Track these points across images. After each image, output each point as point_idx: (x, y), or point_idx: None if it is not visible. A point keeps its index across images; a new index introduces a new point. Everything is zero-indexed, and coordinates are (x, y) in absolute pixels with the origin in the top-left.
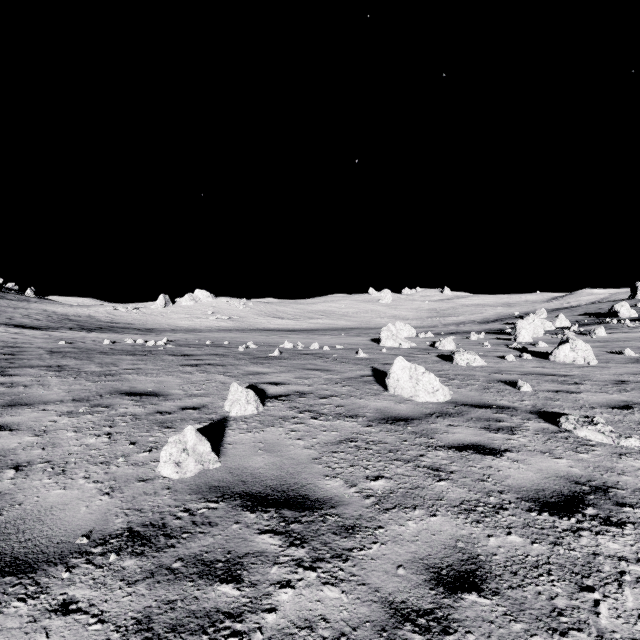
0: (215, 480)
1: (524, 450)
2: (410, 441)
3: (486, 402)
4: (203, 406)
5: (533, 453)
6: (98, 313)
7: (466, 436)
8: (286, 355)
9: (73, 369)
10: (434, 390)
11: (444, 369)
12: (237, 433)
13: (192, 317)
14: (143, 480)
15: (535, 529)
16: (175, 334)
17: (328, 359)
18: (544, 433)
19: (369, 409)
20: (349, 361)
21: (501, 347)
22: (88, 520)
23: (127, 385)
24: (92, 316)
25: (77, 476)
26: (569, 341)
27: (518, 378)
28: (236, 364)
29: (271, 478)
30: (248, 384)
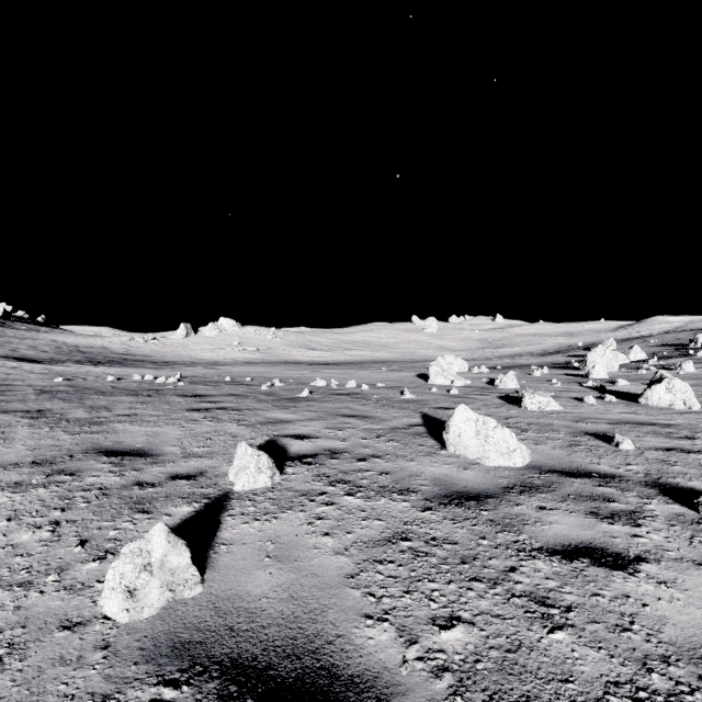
0: (186, 626)
1: (666, 558)
2: (490, 539)
3: (580, 467)
4: (201, 473)
5: (682, 565)
6: (113, 344)
7: (570, 529)
8: (317, 396)
9: (54, 415)
10: (509, 450)
11: (512, 416)
12: (238, 522)
13: (216, 348)
14: (70, 626)
15: None
16: (194, 368)
17: (367, 401)
18: (682, 523)
19: (424, 479)
20: (393, 404)
21: (573, 385)
22: None
23: (112, 439)
24: (106, 347)
25: None
26: (664, 380)
27: (609, 429)
28: (255, 408)
29: (278, 622)
30: (266, 438)
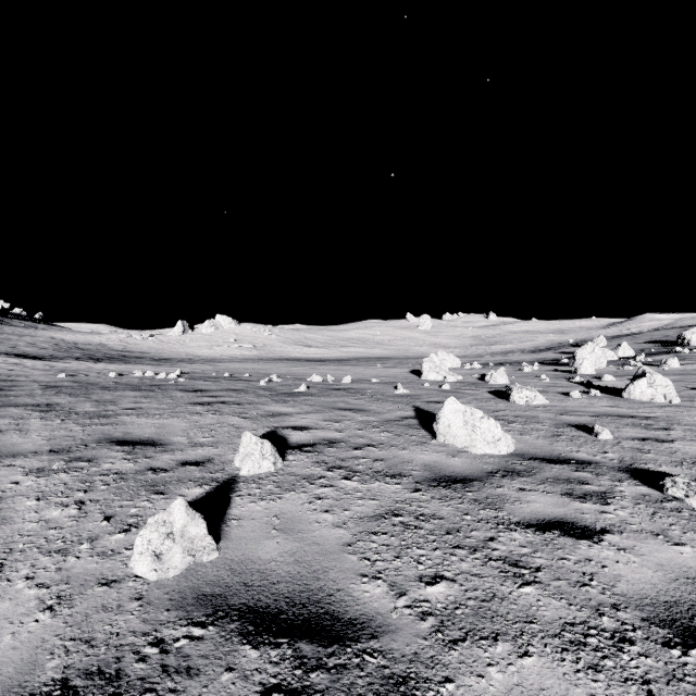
0: (207, 583)
1: (628, 530)
2: (473, 515)
3: (560, 454)
4: (208, 460)
5: (642, 535)
6: (110, 341)
7: (545, 507)
8: (314, 391)
9: (63, 409)
10: (495, 439)
11: (500, 409)
12: (246, 502)
13: (212, 345)
14: (107, 583)
15: (688, 685)
16: (192, 365)
17: (362, 396)
18: (647, 502)
19: (415, 465)
20: (387, 398)
21: (561, 381)
22: (6, 663)
23: (121, 430)
24: (104, 344)
25: (17, 575)
26: (646, 375)
27: (591, 421)
28: (255, 402)
29: (286, 579)
30: (267, 429)
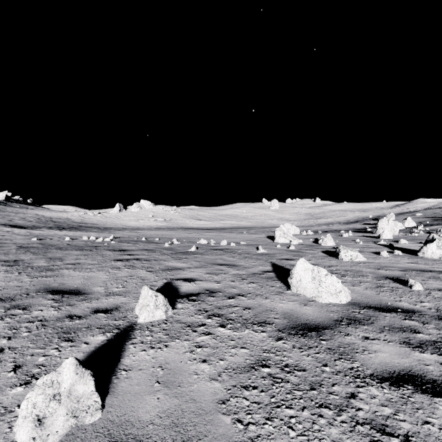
0: None
1: None
2: (331, 366)
3: (387, 304)
4: (116, 308)
5: None
6: (73, 216)
7: (391, 357)
8: (201, 250)
9: (24, 264)
10: (336, 291)
11: (333, 264)
12: (138, 350)
13: (138, 219)
14: None
15: None
16: (123, 232)
17: (234, 254)
18: None
19: (276, 313)
20: (252, 256)
21: (371, 243)
22: None
23: (58, 281)
24: (69, 218)
25: None
26: (435, 240)
27: (402, 274)
28: (159, 259)
29: None
30: (164, 280)
